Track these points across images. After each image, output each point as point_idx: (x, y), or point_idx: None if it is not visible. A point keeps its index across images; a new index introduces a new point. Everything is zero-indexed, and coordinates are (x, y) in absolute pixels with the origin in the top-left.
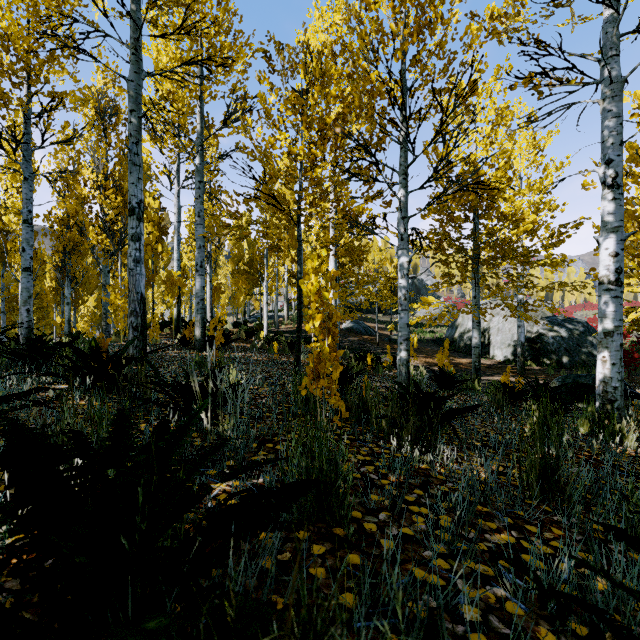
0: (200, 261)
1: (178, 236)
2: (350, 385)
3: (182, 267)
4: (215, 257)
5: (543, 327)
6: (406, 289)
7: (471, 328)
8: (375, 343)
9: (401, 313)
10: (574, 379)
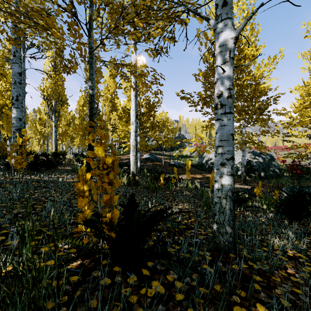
0: (15, 95)
1: (23, 90)
2: (144, 245)
3: (44, 120)
4: (73, 119)
5: (250, 157)
6: (231, 81)
7: (212, 158)
8: (162, 166)
9: (223, 118)
10: (299, 189)
